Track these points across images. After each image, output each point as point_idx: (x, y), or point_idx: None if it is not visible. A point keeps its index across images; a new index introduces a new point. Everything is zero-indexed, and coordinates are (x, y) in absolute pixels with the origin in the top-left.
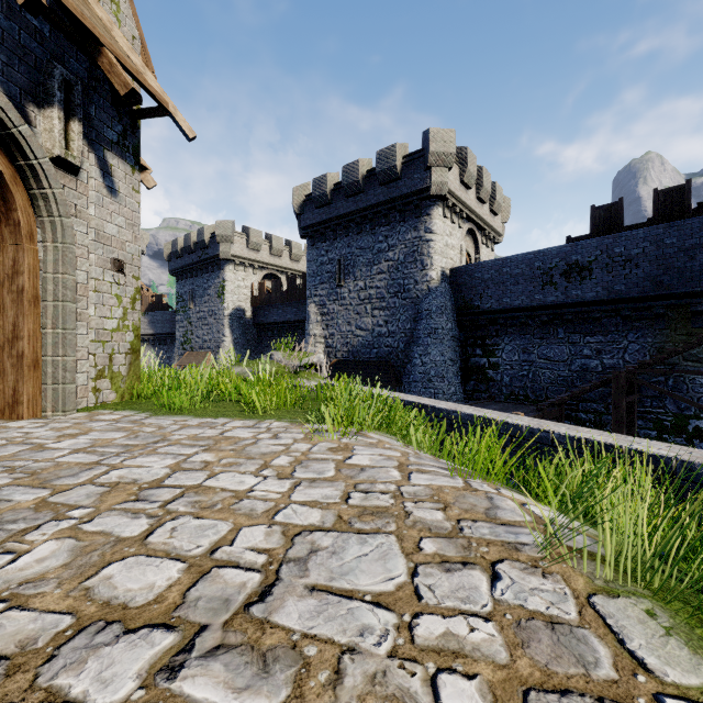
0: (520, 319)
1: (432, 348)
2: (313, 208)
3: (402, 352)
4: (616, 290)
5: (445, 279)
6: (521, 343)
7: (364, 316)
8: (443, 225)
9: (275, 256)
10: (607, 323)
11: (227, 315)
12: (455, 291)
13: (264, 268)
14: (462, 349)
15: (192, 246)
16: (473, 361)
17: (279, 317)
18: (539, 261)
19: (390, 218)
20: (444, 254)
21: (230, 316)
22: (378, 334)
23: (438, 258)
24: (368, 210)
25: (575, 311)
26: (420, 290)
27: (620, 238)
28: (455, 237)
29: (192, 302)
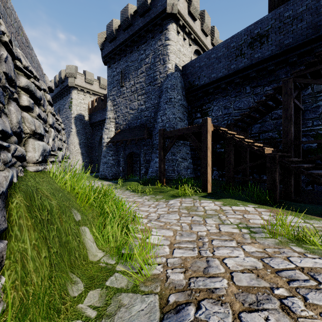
0: (222, 85)
1: (167, 110)
2: (108, 43)
3: (153, 118)
4: (286, 44)
5: (178, 71)
6: (223, 103)
7: (133, 101)
8: (176, 37)
9: (102, 89)
10: (280, 73)
11: (73, 117)
12: (185, 79)
13: (96, 95)
14: (190, 116)
15: (57, 82)
16: (196, 122)
17: (100, 118)
18: (234, 42)
19: (146, 38)
20: (177, 55)
21: (75, 118)
22: (140, 110)
23: (173, 56)
24: (134, 35)
25: (257, 69)
26: (162, 77)
27: (288, 5)
28: (186, 50)
29: (59, 113)
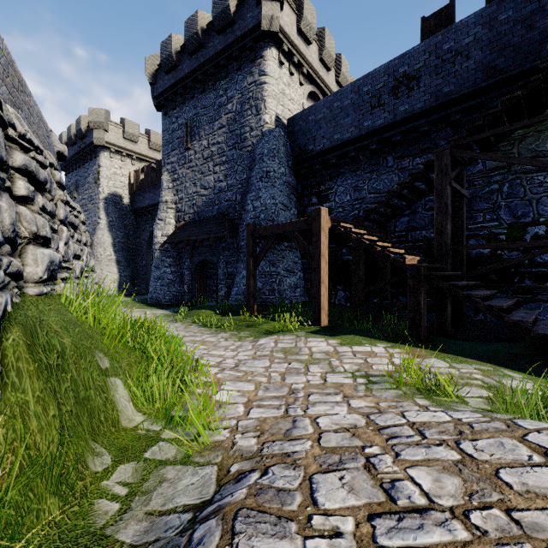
0: (350, 153)
1: (263, 192)
2: (164, 75)
3: (239, 203)
4: (446, 92)
5: (281, 127)
6: (352, 181)
7: (207, 175)
8: (278, 70)
9: (154, 150)
10: (437, 137)
11: (103, 199)
12: (292, 140)
13: (143, 161)
14: (300, 201)
15: (73, 137)
16: (310, 211)
17: (151, 201)
18: (368, 85)
19: (229, 69)
20: (280, 101)
21: (105, 200)
22: (219, 190)
23: (272, 102)
24: (208, 64)
25: (403, 129)
26: (254, 137)
27: (449, 32)
28: (295, 92)
29: (76, 192)
